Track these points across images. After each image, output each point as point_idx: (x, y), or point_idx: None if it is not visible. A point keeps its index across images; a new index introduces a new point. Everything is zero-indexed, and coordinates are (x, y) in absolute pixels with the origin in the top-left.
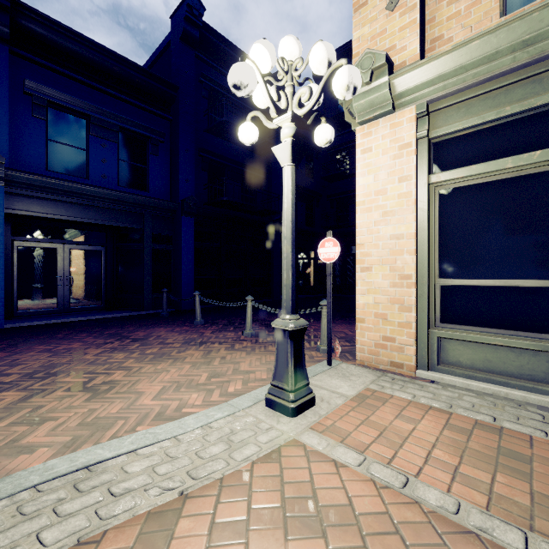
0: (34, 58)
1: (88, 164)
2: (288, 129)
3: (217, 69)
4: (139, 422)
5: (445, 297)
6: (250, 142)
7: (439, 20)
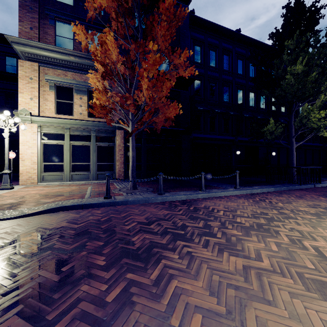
0: None
1: None
2: (8, 131)
3: None
4: None
5: (45, 166)
6: None
7: (43, 107)
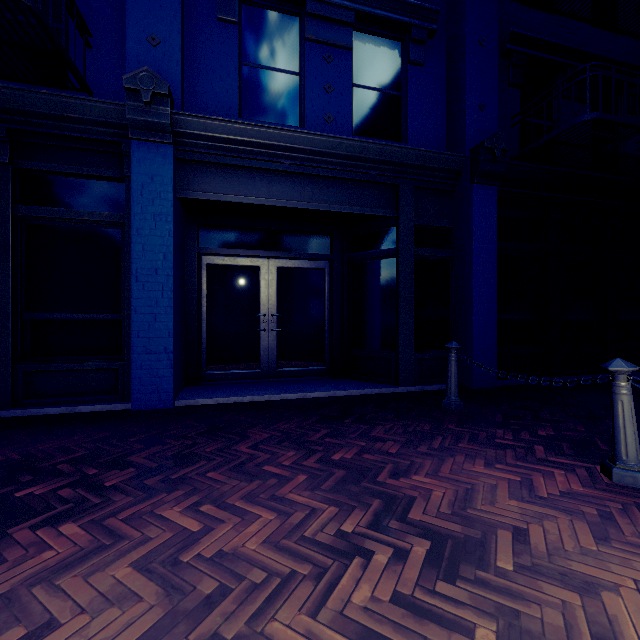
0: None
1: (303, 99)
2: None
3: None
4: None
5: None
6: None
7: None
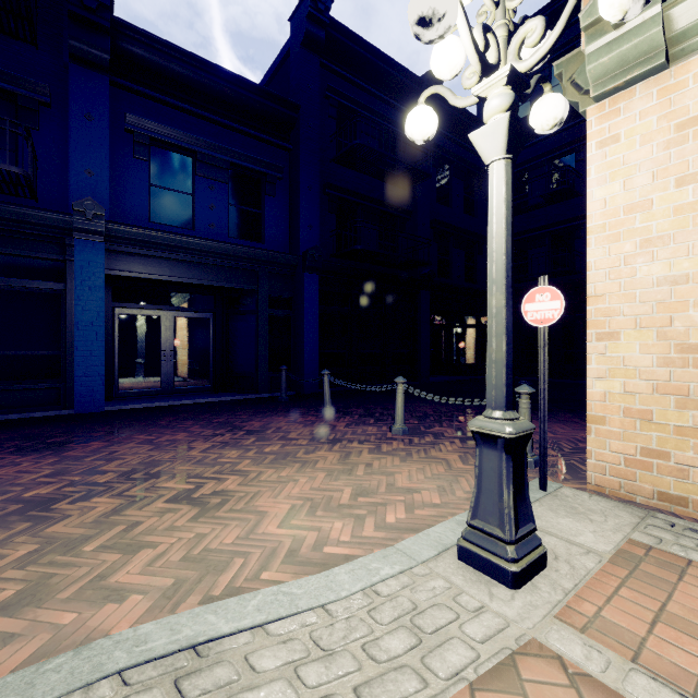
0: (136, 88)
1: (195, 211)
2: (501, 98)
3: (347, 78)
4: (264, 564)
5: None
6: (424, 138)
7: None
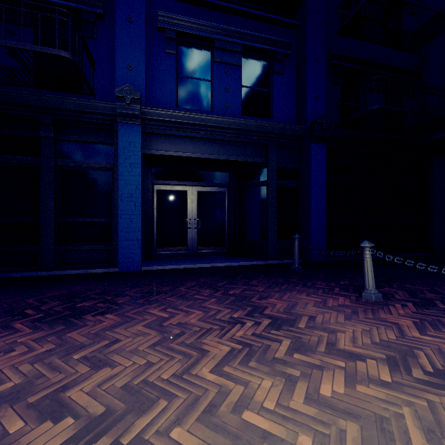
0: None
1: (213, 95)
2: None
3: None
4: None
5: None
6: None
7: None
